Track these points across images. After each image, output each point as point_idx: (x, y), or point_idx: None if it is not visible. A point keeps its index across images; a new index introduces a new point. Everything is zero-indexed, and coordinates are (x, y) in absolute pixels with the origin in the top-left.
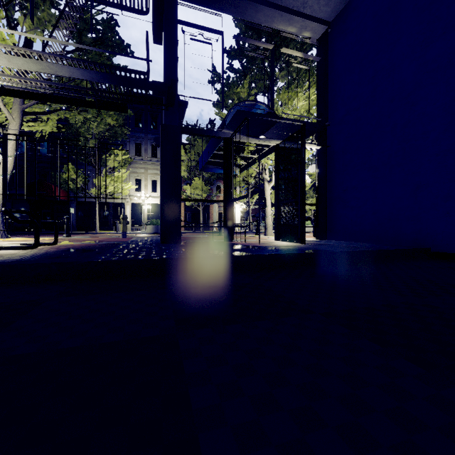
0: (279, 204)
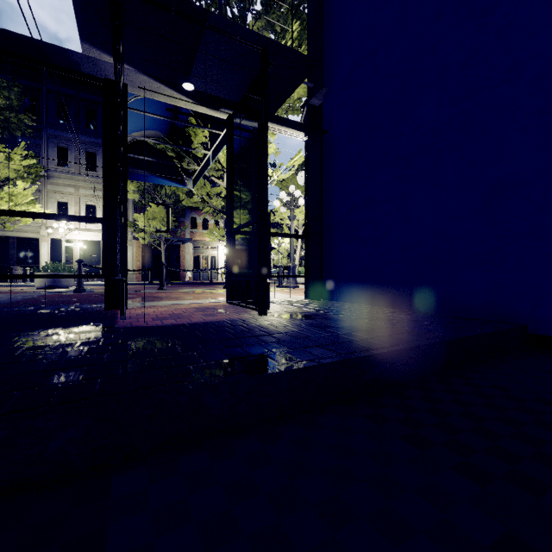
0: (234, 232)
